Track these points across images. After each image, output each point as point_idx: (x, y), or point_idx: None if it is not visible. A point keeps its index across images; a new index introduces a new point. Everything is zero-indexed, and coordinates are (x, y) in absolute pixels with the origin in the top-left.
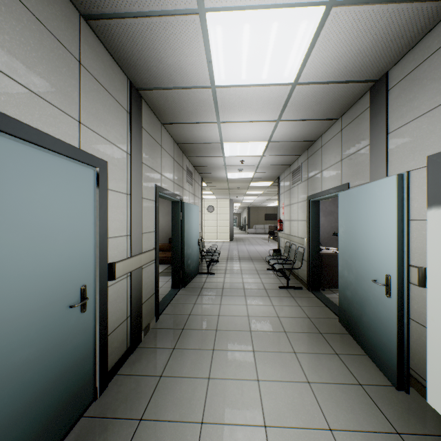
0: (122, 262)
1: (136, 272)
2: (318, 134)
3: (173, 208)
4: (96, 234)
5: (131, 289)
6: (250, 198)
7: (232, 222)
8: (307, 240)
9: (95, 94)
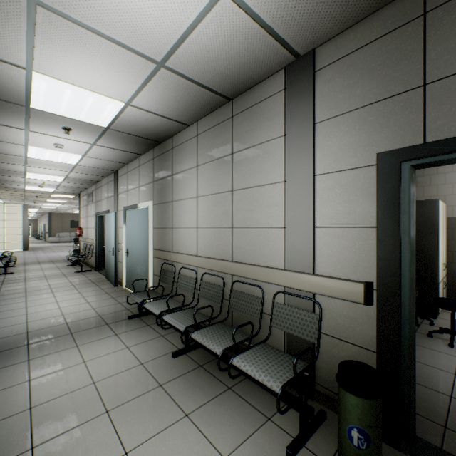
0: None
1: None
2: (99, 179)
3: None
4: None
5: None
6: (52, 205)
7: (28, 229)
8: (96, 240)
9: None
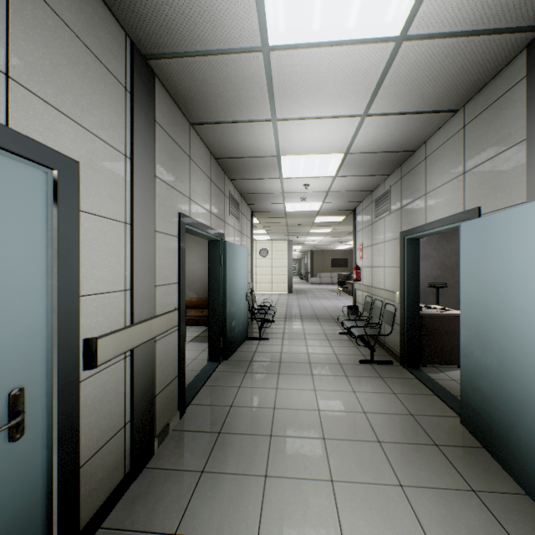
0: (113, 336)
1: (143, 348)
2: (420, 139)
3: (210, 249)
4: (53, 290)
5: (132, 377)
6: (314, 238)
7: (291, 269)
8: (401, 295)
9: (50, 36)
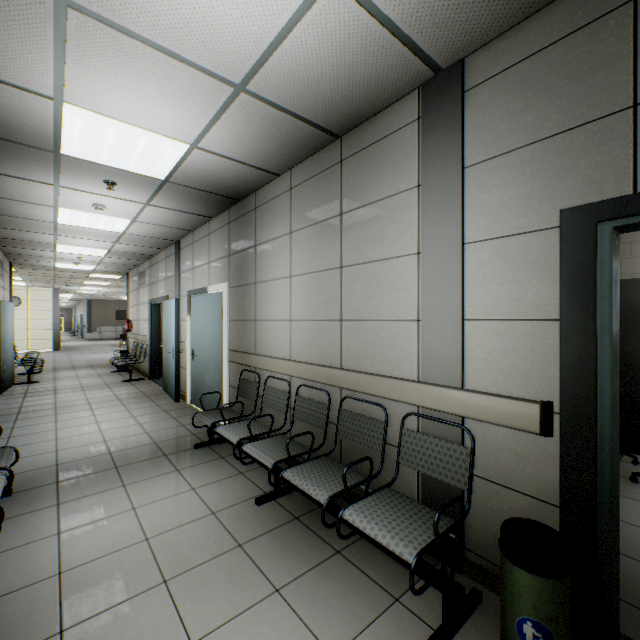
0: None
1: None
2: (154, 253)
3: None
4: None
5: None
6: (91, 288)
7: (59, 322)
8: (150, 337)
9: None
